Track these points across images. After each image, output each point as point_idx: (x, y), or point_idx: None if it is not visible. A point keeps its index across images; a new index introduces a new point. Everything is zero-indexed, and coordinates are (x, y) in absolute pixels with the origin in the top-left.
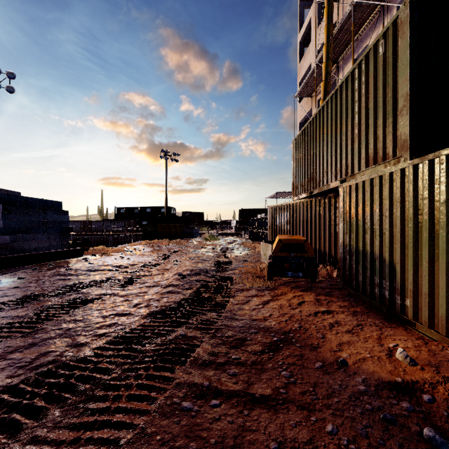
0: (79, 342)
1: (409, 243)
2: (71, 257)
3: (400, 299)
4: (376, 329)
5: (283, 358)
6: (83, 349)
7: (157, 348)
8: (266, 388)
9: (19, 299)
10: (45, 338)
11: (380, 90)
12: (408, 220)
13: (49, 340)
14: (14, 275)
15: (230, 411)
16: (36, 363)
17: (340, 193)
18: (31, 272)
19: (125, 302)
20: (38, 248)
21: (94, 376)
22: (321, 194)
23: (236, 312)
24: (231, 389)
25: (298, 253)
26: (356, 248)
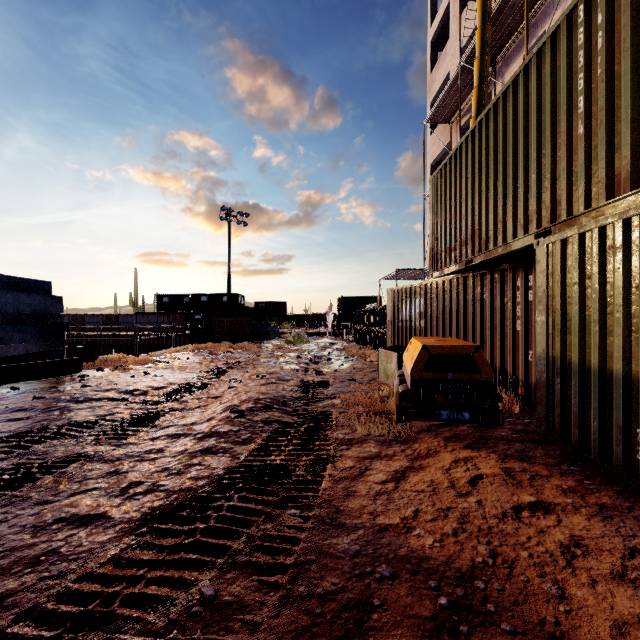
0: None
1: None
2: (60, 374)
3: None
4: None
5: None
6: None
7: None
8: None
9: None
10: None
11: None
12: None
13: None
14: None
15: None
16: None
17: (539, 256)
18: None
19: (110, 477)
20: (4, 358)
21: None
22: (485, 266)
23: (340, 503)
24: None
25: (461, 374)
26: (581, 363)
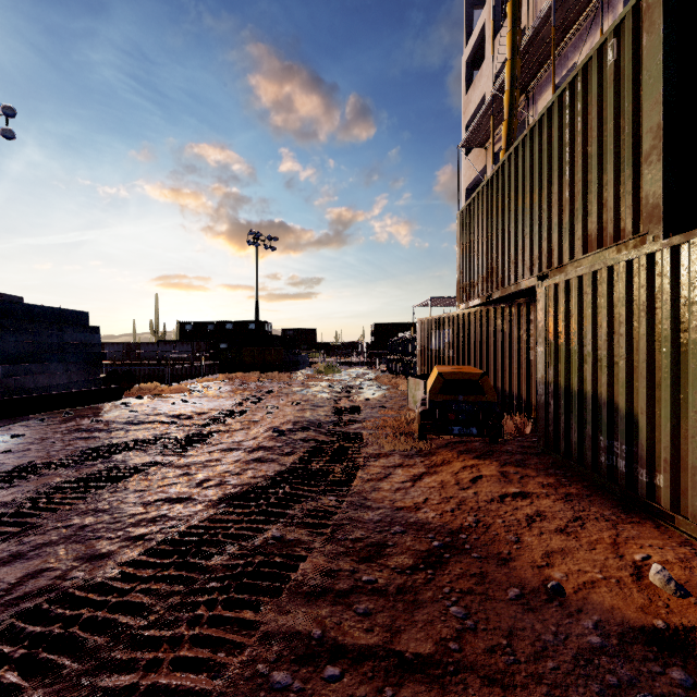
0: (98, 552)
1: (663, 380)
2: (103, 401)
3: (646, 475)
4: (607, 526)
5: (450, 581)
6: (102, 566)
7: (232, 563)
8: (423, 640)
9: (7, 473)
10: (40, 544)
11: (610, 123)
12: (661, 341)
13: (46, 548)
14: (7, 430)
15: (360, 690)
16: (16, 593)
17: (539, 296)
18: (36, 426)
19: (184, 477)
20: (50, 385)
21: (115, 620)
22: (505, 300)
23: (367, 495)
24: (362, 642)
25: (470, 396)
26: (567, 387)
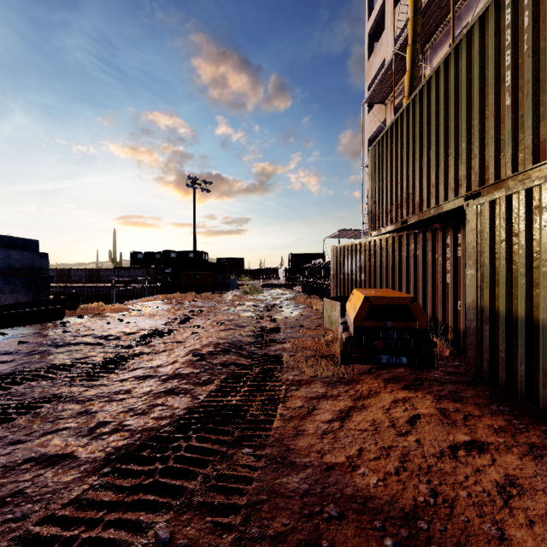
0: None
1: None
2: (45, 321)
3: None
4: None
5: None
6: None
7: None
8: None
9: None
10: None
11: None
12: None
13: None
14: None
15: None
16: None
17: (468, 216)
18: None
19: (80, 417)
20: None
21: None
22: (418, 225)
23: (290, 442)
24: None
25: (400, 322)
26: (509, 313)
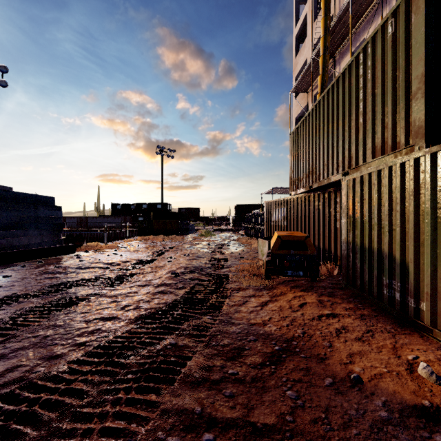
0: (54, 354)
1: (425, 241)
2: (63, 254)
3: (414, 303)
4: (389, 336)
5: (287, 373)
6: (57, 363)
7: (142, 361)
8: (269, 414)
9: None
10: (16, 348)
11: (389, 73)
12: (424, 215)
13: (21, 351)
14: (0, 273)
15: None
16: None
17: (343, 186)
18: (19, 270)
19: (113, 303)
20: (29, 244)
21: (63, 401)
22: (320, 189)
23: (232, 315)
24: (228, 416)
25: (298, 251)
26: (361, 245)
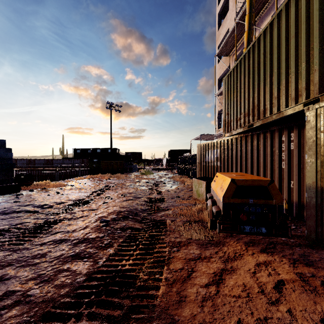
0: None
1: None
2: (6, 193)
3: None
4: None
5: None
6: None
7: None
8: None
9: None
10: None
11: None
12: None
13: None
14: None
15: None
16: None
17: (309, 118)
18: None
19: None
20: None
21: None
22: (259, 128)
23: (174, 311)
24: None
25: (259, 199)
26: None
